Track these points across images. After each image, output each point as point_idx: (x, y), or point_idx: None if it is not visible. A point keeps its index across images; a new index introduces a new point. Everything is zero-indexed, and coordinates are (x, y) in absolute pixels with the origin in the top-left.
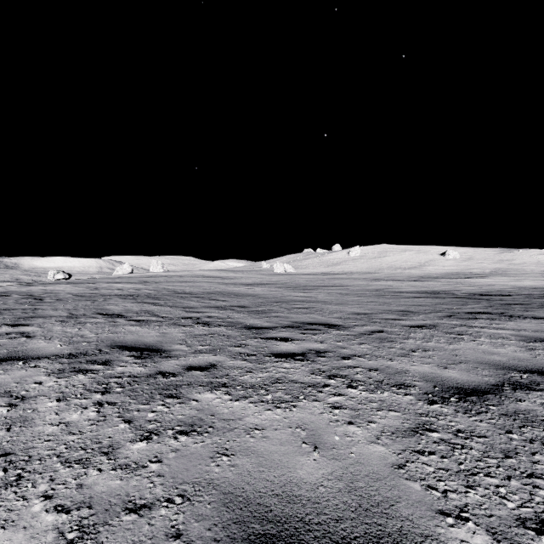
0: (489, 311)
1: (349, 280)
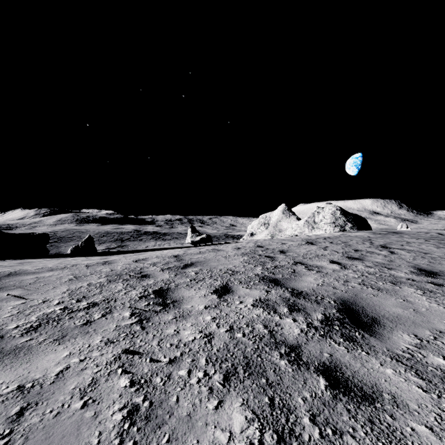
0: None
1: None
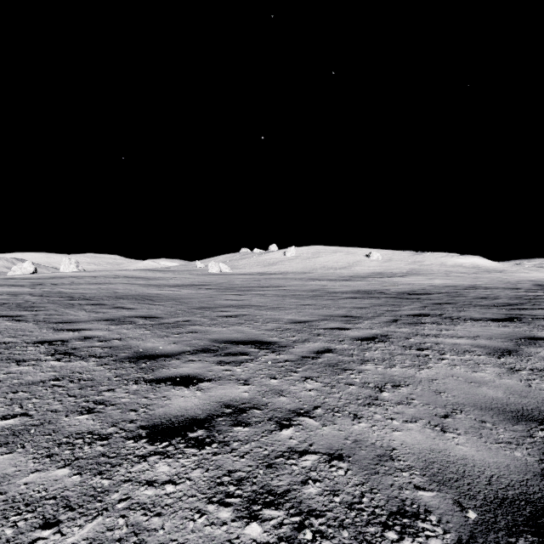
0: (428, 313)
1: (285, 280)
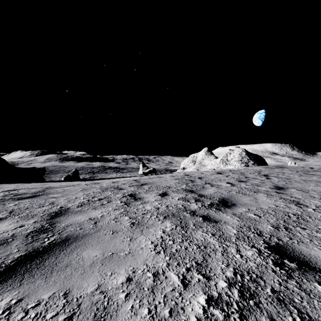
0: None
1: None
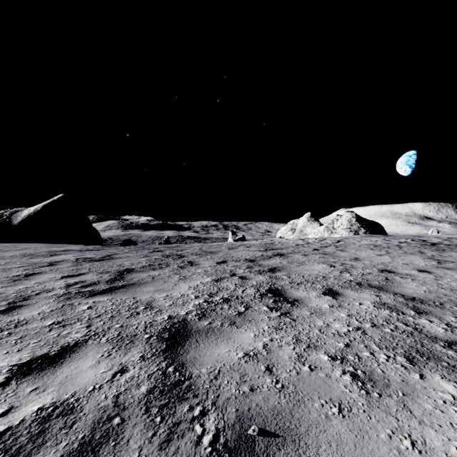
0: None
1: None
